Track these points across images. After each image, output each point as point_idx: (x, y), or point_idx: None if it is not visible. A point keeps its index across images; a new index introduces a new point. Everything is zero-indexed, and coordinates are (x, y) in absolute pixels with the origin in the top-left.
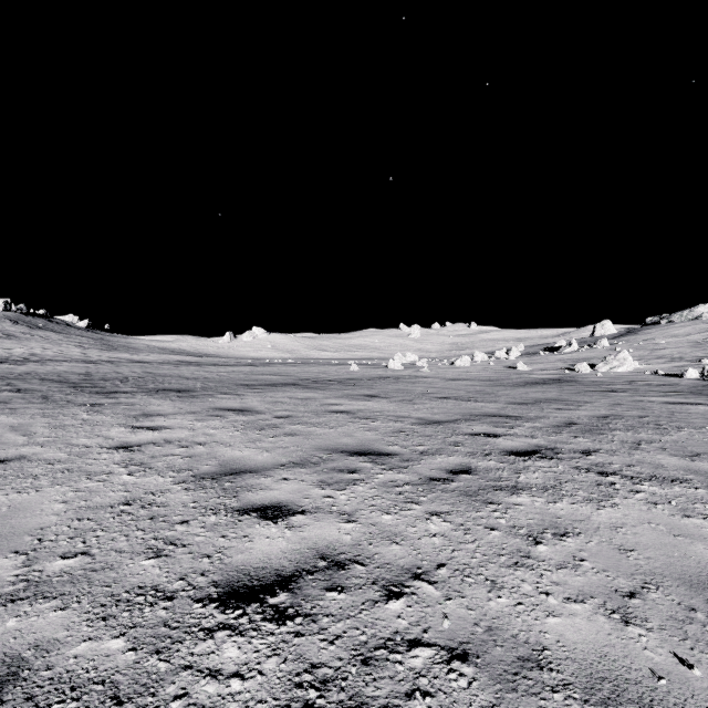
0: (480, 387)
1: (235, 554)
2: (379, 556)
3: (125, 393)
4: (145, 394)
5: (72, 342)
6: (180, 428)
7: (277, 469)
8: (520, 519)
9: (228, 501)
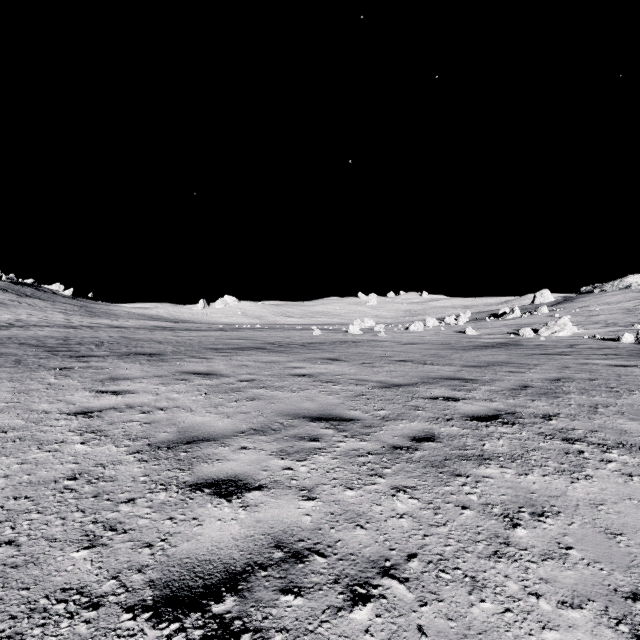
0: (434, 351)
1: (180, 543)
2: (342, 544)
3: (97, 357)
4: (116, 358)
5: (57, 309)
6: (144, 392)
7: (236, 437)
8: (492, 495)
9: (181, 474)
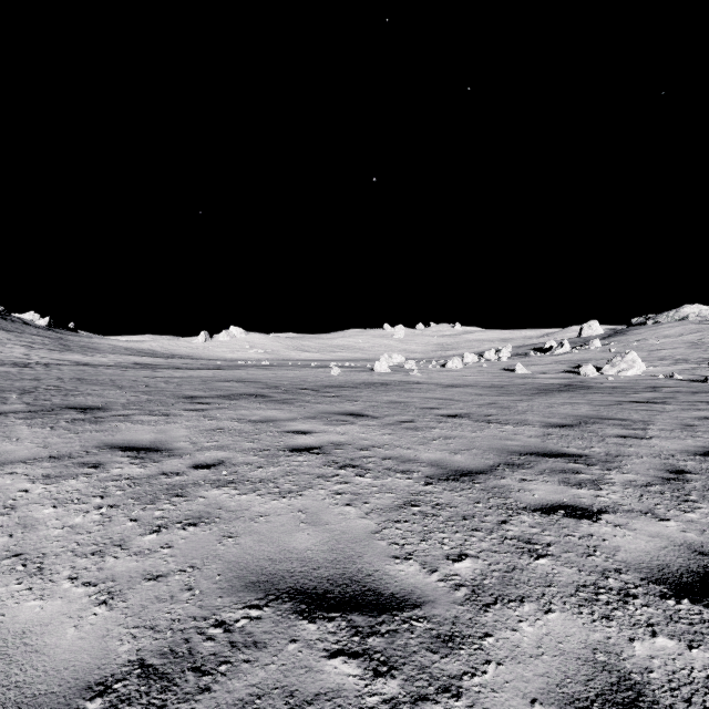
0: (489, 397)
1: None
2: None
3: None
4: (25, 416)
5: (21, 341)
6: None
7: None
8: None
9: None
